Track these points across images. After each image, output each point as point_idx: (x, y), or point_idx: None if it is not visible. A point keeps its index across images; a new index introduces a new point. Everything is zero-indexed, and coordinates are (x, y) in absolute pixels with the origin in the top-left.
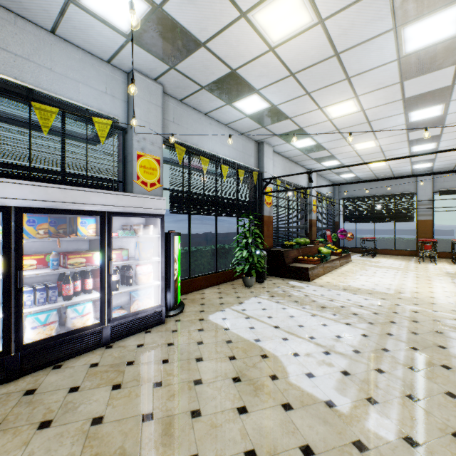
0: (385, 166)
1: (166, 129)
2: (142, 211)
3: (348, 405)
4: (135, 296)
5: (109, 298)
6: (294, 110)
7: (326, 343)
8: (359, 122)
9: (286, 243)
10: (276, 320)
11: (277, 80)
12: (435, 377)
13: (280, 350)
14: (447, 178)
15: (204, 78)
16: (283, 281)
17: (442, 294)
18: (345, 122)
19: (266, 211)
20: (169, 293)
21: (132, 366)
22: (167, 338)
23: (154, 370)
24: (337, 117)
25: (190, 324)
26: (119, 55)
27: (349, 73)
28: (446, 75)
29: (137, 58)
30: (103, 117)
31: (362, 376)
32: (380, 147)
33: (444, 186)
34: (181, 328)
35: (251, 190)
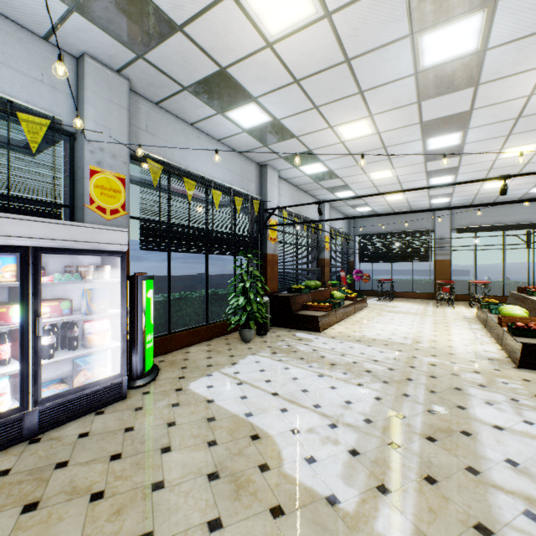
0: (403, 199)
1: (135, 139)
2: (91, 246)
3: (355, 500)
4: (80, 364)
5: (36, 371)
6: (301, 127)
7: (333, 413)
8: (374, 146)
9: (293, 286)
10: (275, 384)
11: (279, 86)
12: (455, 448)
13: (276, 426)
14: (464, 215)
15: (185, 75)
16: (290, 333)
17: (460, 342)
18: (359, 145)
19: (270, 248)
20: (135, 356)
21: (64, 469)
22: (125, 420)
23: (97, 473)
24: (350, 140)
25: (162, 397)
26: (60, 30)
27: (362, 85)
28: (464, 98)
29: (88, 37)
30: (37, 114)
31: (373, 455)
32: (398, 177)
33: (462, 223)
34: (149, 403)
35: (252, 223)
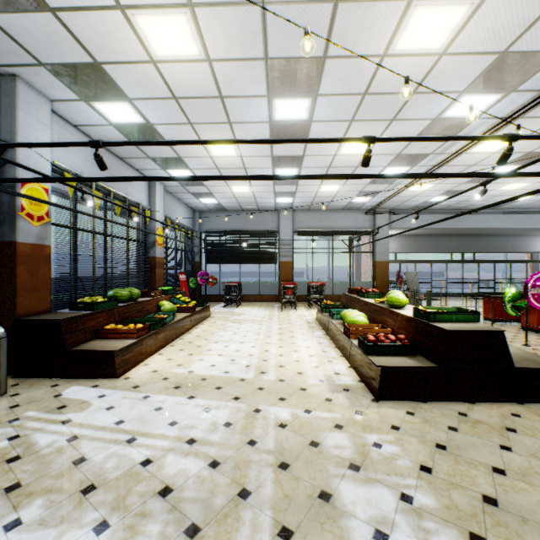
0: (250, 193)
1: None
2: None
3: None
4: None
5: None
6: None
7: None
8: (207, 91)
9: (82, 300)
10: None
11: None
12: None
13: None
14: (304, 218)
15: None
16: (51, 392)
17: (309, 363)
18: (184, 81)
19: (28, 233)
20: None
21: None
22: None
23: None
24: (167, 61)
25: None
26: None
27: None
28: (320, 25)
29: None
30: None
31: None
32: (242, 159)
33: (302, 226)
34: None
35: None
